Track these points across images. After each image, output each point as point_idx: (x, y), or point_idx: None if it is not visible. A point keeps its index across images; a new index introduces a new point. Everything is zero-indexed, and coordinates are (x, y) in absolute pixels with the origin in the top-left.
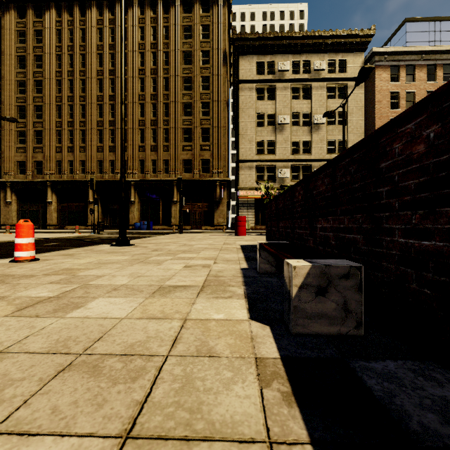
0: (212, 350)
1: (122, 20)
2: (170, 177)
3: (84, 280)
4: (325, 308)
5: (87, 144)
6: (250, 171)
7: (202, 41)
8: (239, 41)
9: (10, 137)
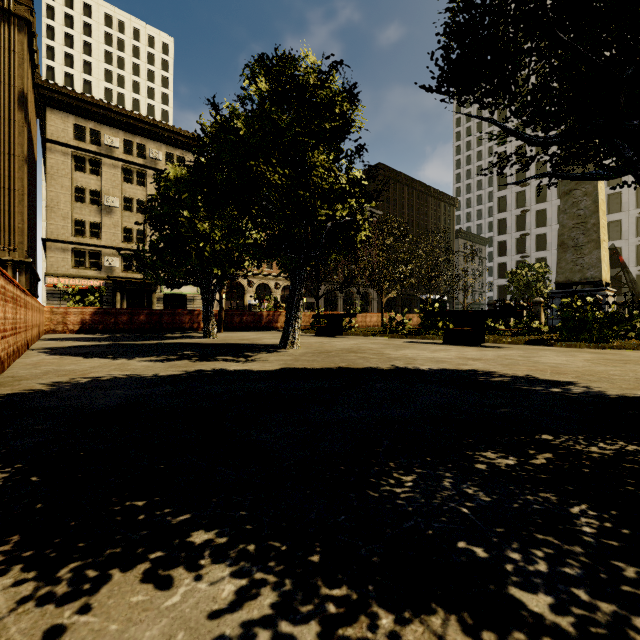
0: None
1: None
2: None
3: None
4: None
5: None
6: (65, 255)
7: None
8: (46, 89)
9: None
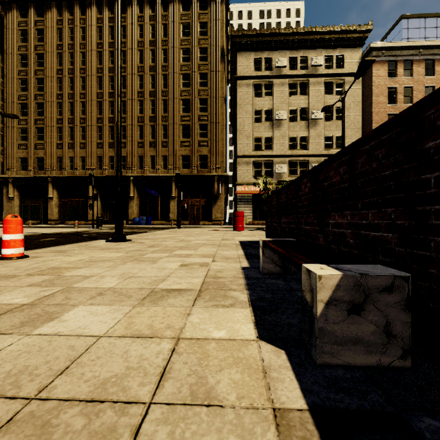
0: (212, 393)
1: (118, 11)
2: (168, 173)
3: (69, 282)
4: (360, 331)
5: (87, 140)
6: (248, 167)
7: (200, 38)
8: (237, 37)
9: (13, 134)
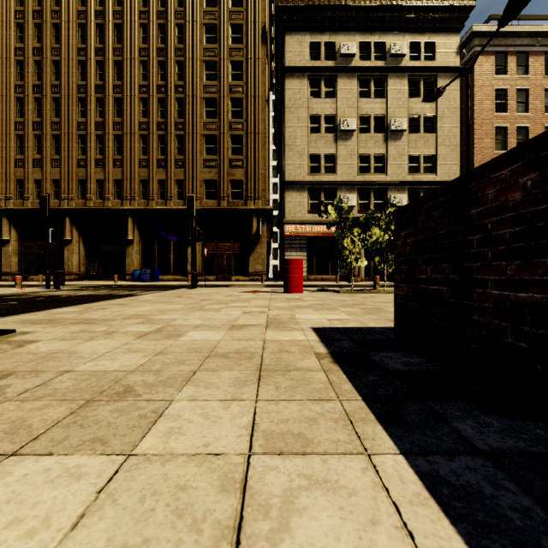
0: None
1: None
2: (185, 205)
3: None
4: None
5: (62, 156)
6: (301, 198)
7: (231, 10)
8: (285, 10)
9: None
